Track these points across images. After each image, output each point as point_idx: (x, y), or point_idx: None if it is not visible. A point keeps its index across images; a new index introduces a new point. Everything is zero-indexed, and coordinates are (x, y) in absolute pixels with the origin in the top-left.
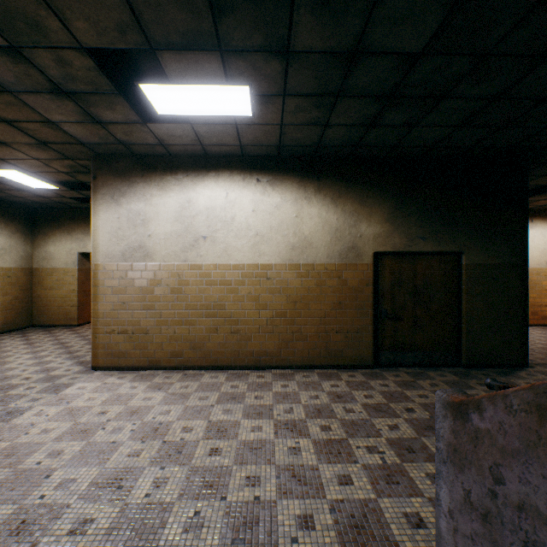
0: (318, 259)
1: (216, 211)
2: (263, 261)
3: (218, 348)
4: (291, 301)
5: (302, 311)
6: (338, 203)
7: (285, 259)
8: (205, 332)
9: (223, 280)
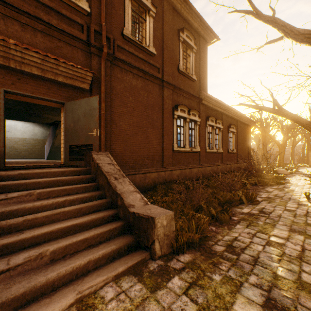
0: (39, 138)
1: (12, 126)
2: (25, 137)
3: (13, 155)
4: (32, 145)
5: (35, 148)
6: (43, 127)
7: (31, 137)
8: (9, 151)
9: (14, 140)
